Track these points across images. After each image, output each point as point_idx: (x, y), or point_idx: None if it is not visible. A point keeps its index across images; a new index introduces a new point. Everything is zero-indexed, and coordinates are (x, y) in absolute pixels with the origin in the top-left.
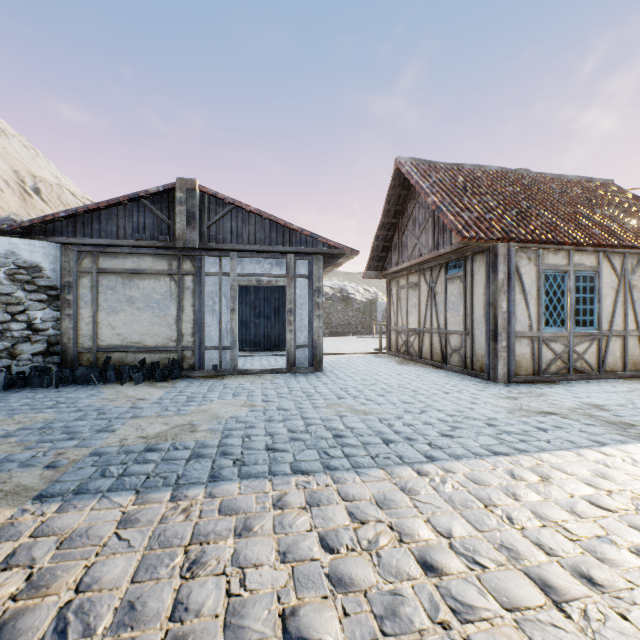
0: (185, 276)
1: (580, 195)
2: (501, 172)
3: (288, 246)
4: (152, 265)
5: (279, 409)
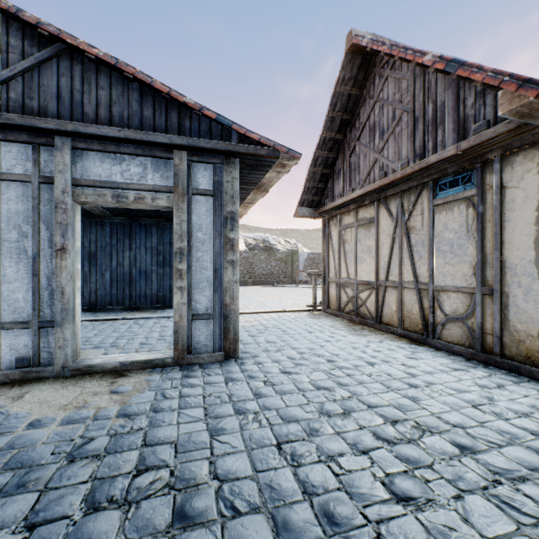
0: None
1: None
2: None
3: (176, 135)
4: None
5: None
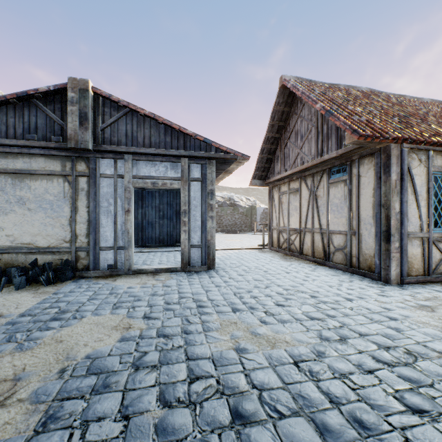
0: (79, 177)
1: (440, 112)
2: (371, 92)
3: (182, 150)
4: (44, 166)
5: (159, 335)
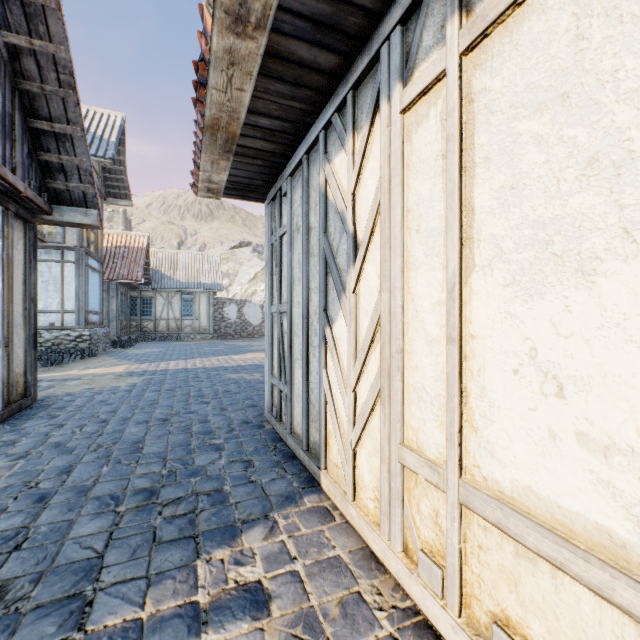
0: None
1: None
2: None
3: None
4: None
5: None
